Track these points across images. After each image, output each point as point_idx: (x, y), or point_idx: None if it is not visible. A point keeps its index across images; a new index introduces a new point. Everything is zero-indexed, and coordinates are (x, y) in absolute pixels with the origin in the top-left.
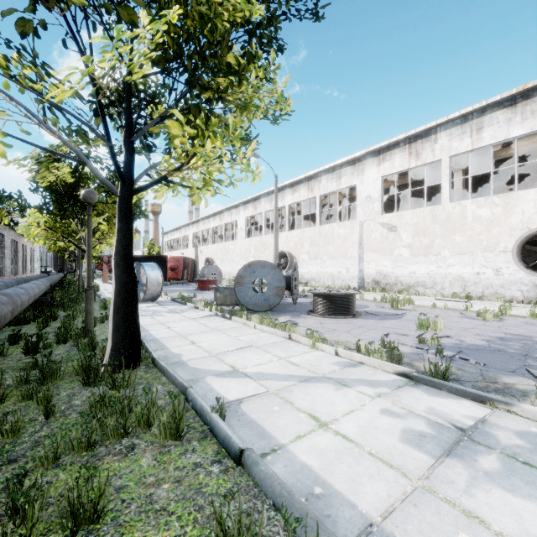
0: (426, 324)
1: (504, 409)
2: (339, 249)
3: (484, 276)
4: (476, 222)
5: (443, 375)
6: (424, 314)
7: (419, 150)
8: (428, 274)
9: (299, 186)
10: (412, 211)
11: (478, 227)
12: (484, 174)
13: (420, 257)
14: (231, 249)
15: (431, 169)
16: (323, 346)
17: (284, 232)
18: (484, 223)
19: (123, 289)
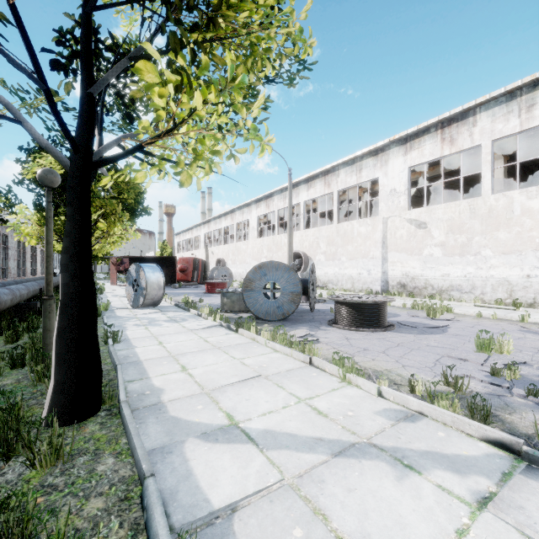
0: (491, 345)
1: None
2: (359, 249)
3: (536, 279)
4: (525, 216)
5: None
6: (487, 331)
7: (453, 135)
8: (465, 277)
9: (315, 181)
10: (445, 204)
11: (529, 222)
12: (523, 164)
13: (455, 257)
14: (242, 250)
15: (466, 158)
16: (359, 380)
17: (299, 231)
18: (536, 217)
19: (72, 302)
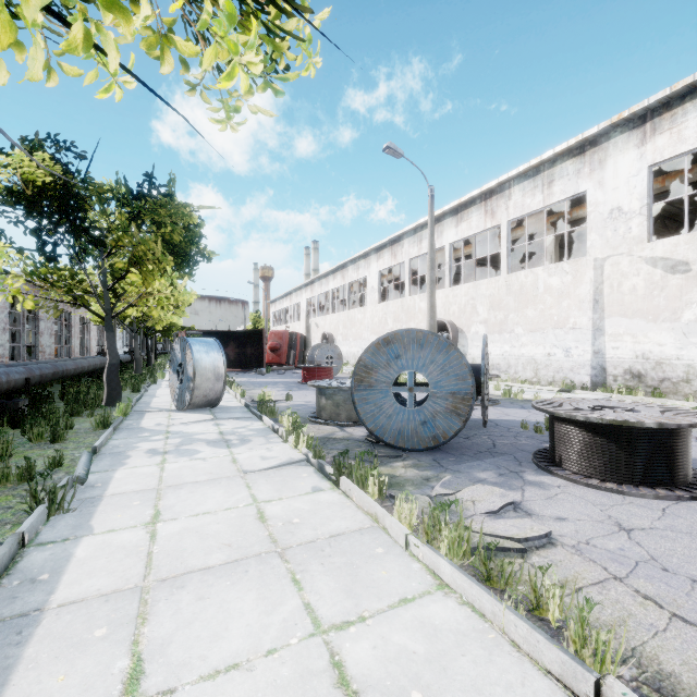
0: None
1: None
2: (548, 314)
3: None
4: None
5: None
6: None
7: None
8: None
9: (469, 211)
10: None
11: None
12: None
13: None
14: (357, 320)
15: None
16: None
17: (442, 290)
18: None
19: None
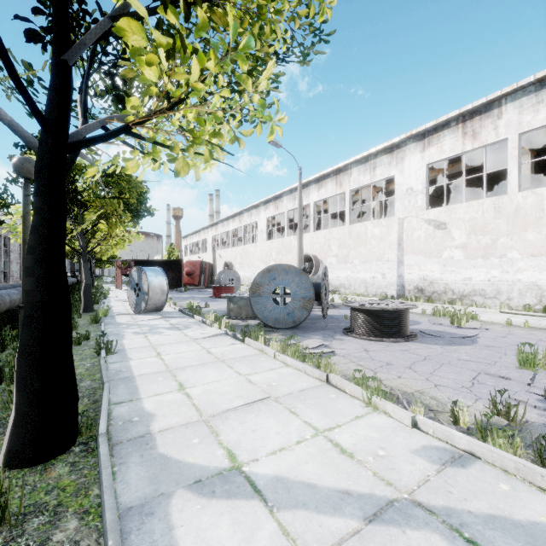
0: (536, 360)
1: None
2: (373, 251)
3: None
4: None
5: None
6: (531, 344)
7: (476, 129)
8: (489, 281)
9: (326, 181)
10: (467, 203)
11: None
12: None
13: (478, 259)
14: (251, 253)
15: (488, 154)
16: (387, 405)
17: (309, 233)
18: None
19: (38, 313)
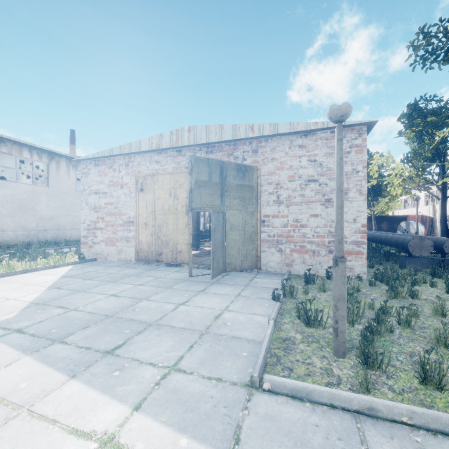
0: None
1: None
2: None
3: None
4: None
5: None
6: None
7: None
8: None
9: None
10: None
11: None
12: None
13: None
14: None
15: None
16: None
17: None
18: None
19: (444, 232)
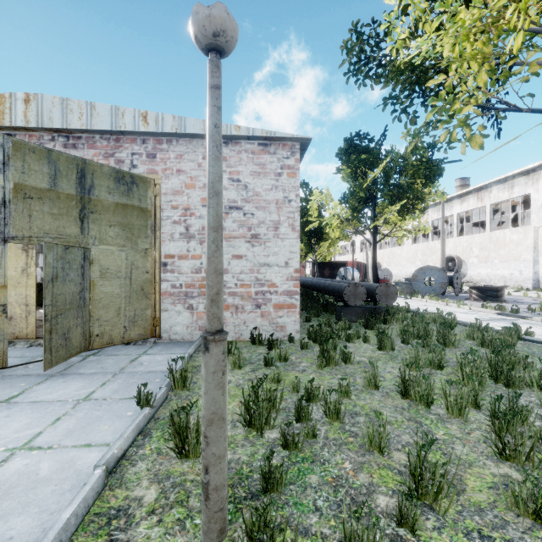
0: None
1: (530, 319)
2: (511, 253)
3: None
4: None
5: (516, 313)
6: None
7: None
8: None
9: (468, 197)
10: None
11: None
12: None
13: None
14: (397, 254)
15: None
16: (464, 306)
17: (452, 238)
18: None
19: (375, 278)
